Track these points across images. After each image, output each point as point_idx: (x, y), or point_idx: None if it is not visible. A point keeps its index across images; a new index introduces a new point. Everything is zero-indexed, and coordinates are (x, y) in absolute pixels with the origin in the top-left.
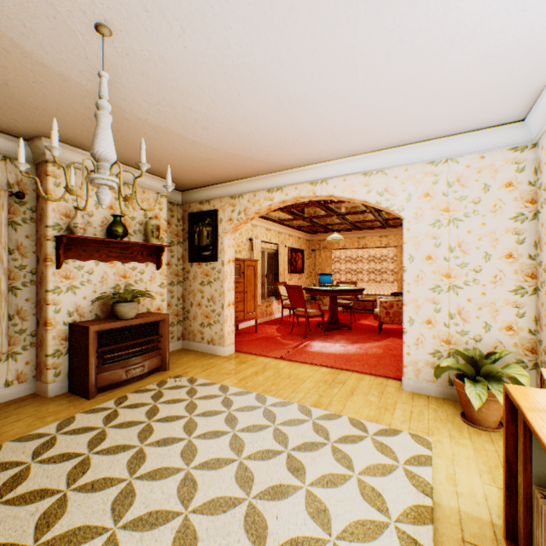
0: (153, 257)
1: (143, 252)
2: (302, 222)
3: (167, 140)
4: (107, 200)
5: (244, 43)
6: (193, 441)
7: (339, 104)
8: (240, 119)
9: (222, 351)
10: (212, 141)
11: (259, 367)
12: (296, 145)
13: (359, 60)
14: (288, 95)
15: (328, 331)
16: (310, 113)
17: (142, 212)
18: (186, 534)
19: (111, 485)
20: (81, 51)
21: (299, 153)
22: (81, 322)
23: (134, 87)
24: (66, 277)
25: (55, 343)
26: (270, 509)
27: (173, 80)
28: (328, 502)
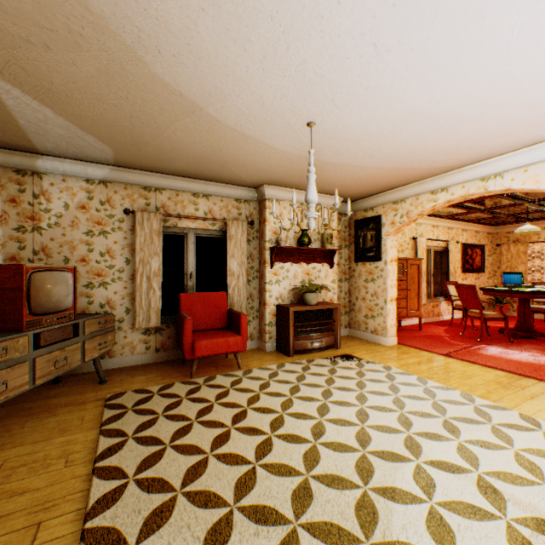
0: (326, 259)
1: (320, 256)
2: (478, 214)
3: (341, 170)
4: (313, 227)
5: (404, 101)
6: (363, 393)
7: (504, 110)
8: (401, 144)
9: (384, 341)
10: (376, 163)
11: (421, 359)
12: (459, 149)
13: (519, 77)
14: (446, 118)
15: (513, 338)
16: (471, 124)
17: (319, 224)
18: (363, 434)
19: (313, 401)
20: (296, 137)
21: (464, 154)
22: (283, 304)
23: (323, 146)
24: (274, 274)
25: (269, 317)
26: (425, 443)
27: (349, 135)
28: (479, 455)
